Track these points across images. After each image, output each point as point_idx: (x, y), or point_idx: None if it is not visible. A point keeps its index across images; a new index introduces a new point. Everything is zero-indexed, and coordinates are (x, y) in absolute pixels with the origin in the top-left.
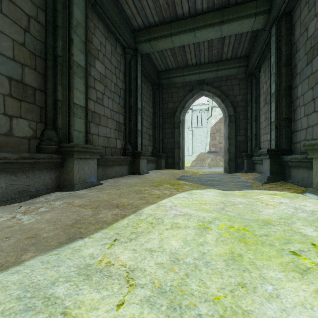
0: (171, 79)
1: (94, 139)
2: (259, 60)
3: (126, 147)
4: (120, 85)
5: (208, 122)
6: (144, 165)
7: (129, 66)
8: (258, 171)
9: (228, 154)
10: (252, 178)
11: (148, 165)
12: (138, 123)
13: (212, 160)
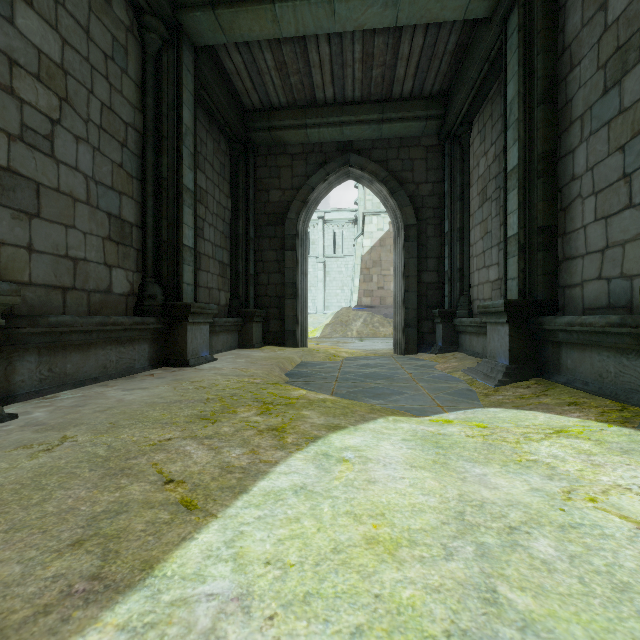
0: (277, 133)
1: (10, 262)
2: (470, 104)
3: (147, 290)
4: (127, 115)
5: (357, 246)
6: (201, 339)
7: (156, 68)
8: (468, 350)
9: (403, 311)
10: (462, 367)
11: (218, 338)
12: (185, 229)
13: (365, 323)
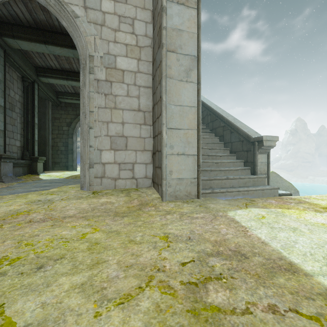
0: None
1: None
2: None
3: None
4: None
5: None
6: None
7: None
8: None
9: None
10: None
11: None
12: None
13: None
